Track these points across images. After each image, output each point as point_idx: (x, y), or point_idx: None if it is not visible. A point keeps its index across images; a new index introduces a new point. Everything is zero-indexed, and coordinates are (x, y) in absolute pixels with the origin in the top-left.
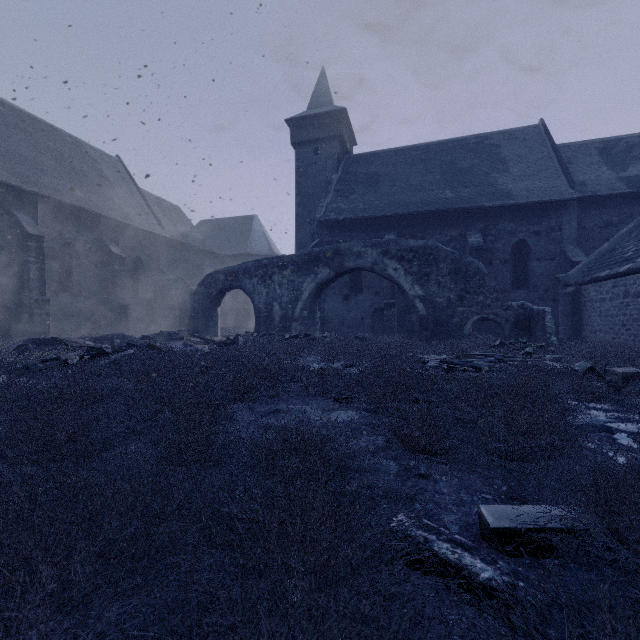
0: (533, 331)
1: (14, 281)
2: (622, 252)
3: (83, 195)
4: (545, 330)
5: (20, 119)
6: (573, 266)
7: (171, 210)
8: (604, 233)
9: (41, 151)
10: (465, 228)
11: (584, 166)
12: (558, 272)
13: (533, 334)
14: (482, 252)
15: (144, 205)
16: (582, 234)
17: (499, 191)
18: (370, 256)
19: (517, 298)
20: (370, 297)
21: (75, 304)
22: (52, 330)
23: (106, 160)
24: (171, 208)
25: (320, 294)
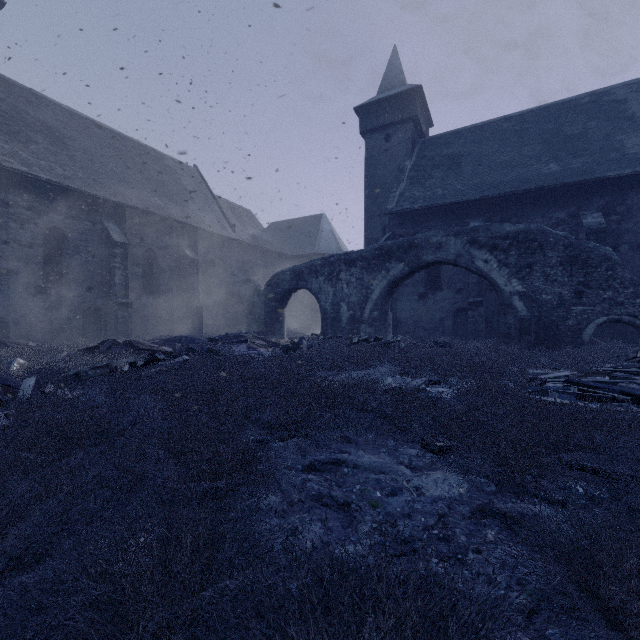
0: None
1: (104, 286)
2: None
3: (163, 203)
4: None
5: (112, 139)
6: None
7: (243, 214)
8: None
9: (128, 166)
10: (577, 207)
11: None
12: None
13: None
14: (604, 235)
15: (217, 210)
16: None
17: (628, 156)
18: (453, 247)
19: None
20: (451, 295)
21: (155, 306)
22: (136, 331)
23: (185, 170)
24: (243, 212)
25: (392, 293)
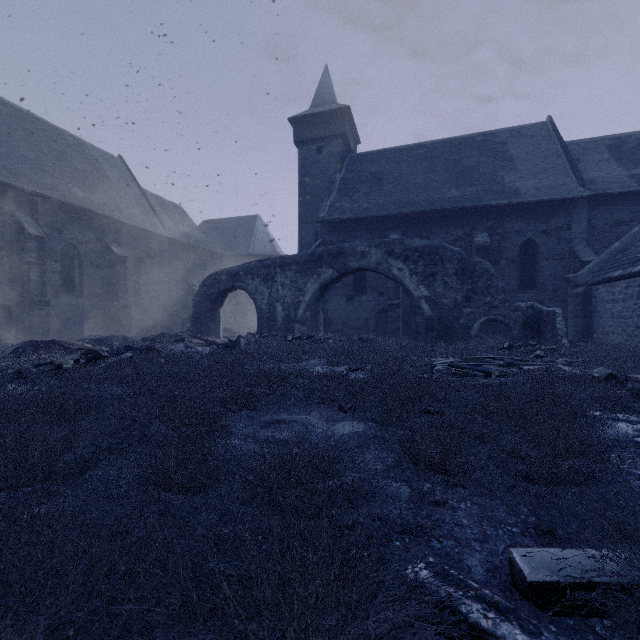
0: (543, 333)
1: (15, 282)
2: (635, 251)
3: (85, 195)
4: (556, 332)
5: (22, 119)
6: (583, 266)
7: (174, 210)
8: (615, 232)
9: (43, 151)
10: (471, 227)
11: (594, 163)
12: (567, 272)
13: (543, 336)
14: (489, 252)
15: (146, 205)
16: (592, 233)
17: (506, 189)
18: (374, 256)
19: (525, 299)
20: (374, 298)
21: (76, 305)
22: (53, 331)
23: (108, 160)
24: (174, 208)
25: (323, 295)
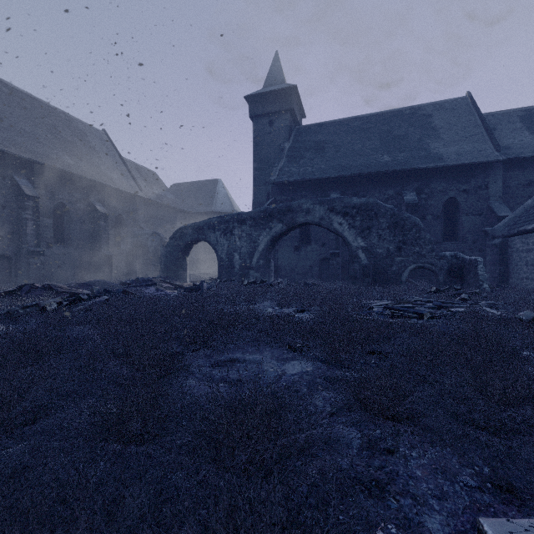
0: (465, 278)
1: (14, 235)
2: None
3: (73, 162)
4: (477, 278)
5: (21, 99)
6: (499, 220)
7: (148, 175)
8: (527, 191)
9: (38, 125)
10: (401, 187)
11: (508, 132)
12: (485, 226)
13: (465, 281)
14: (417, 208)
15: (125, 171)
16: (507, 192)
17: (431, 155)
18: (318, 212)
19: (448, 249)
20: (317, 248)
21: (66, 254)
22: (47, 277)
23: (94, 133)
24: (148, 173)
25: (274, 246)
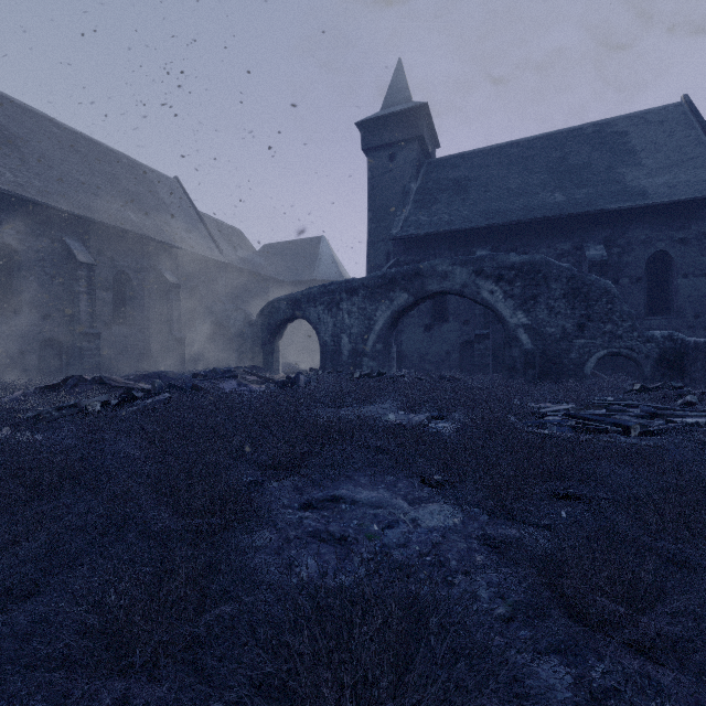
0: (688, 371)
1: (65, 313)
2: None
3: (138, 219)
4: None
5: (76, 141)
6: None
7: (232, 234)
8: None
9: (96, 174)
10: (581, 239)
11: None
12: None
13: (688, 375)
14: (606, 268)
15: (202, 229)
16: None
17: (628, 189)
18: (459, 276)
19: (654, 327)
20: (457, 327)
21: (129, 337)
22: (105, 366)
23: (163, 182)
24: (232, 231)
25: (397, 324)
